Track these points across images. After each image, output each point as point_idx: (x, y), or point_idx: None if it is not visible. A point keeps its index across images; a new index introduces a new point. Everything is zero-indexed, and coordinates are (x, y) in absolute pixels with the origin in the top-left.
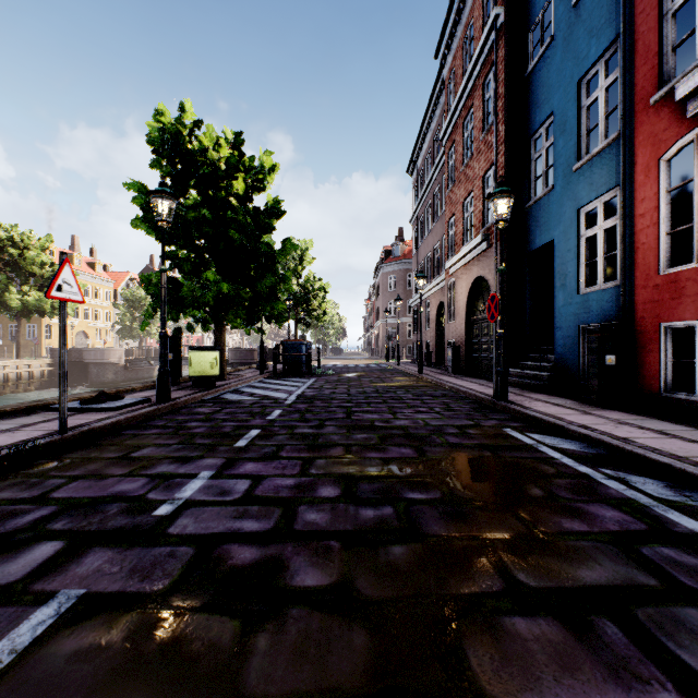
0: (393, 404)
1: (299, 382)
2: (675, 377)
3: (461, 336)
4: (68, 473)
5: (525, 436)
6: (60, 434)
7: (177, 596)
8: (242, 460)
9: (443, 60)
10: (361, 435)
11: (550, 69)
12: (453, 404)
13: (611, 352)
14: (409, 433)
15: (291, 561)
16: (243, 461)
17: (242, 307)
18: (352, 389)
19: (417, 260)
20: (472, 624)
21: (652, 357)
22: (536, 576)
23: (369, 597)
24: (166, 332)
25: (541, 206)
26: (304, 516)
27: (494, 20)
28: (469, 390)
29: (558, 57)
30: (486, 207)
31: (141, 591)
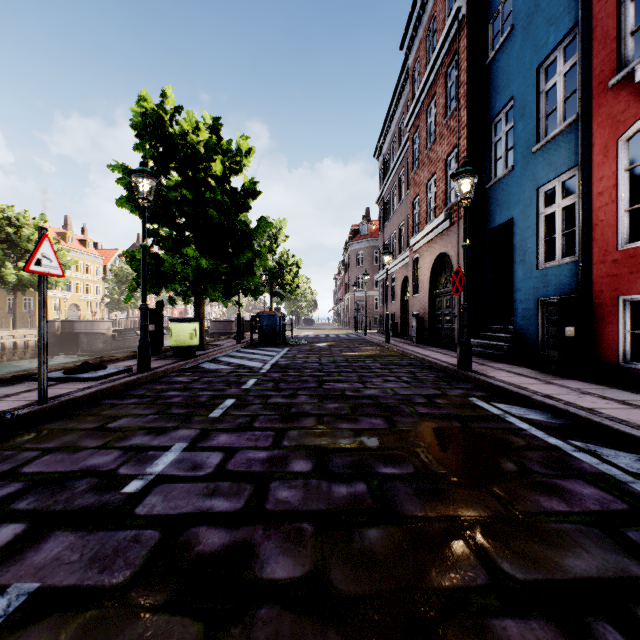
0: (362, 373)
1: (273, 351)
2: (633, 348)
3: (425, 308)
4: (42, 446)
5: (491, 406)
6: (39, 405)
7: (137, 591)
8: (216, 431)
9: (407, 52)
10: (332, 405)
11: (510, 57)
12: (419, 373)
13: (570, 324)
14: (379, 403)
15: (261, 547)
16: (217, 433)
17: (220, 281)
18: (323, 359)
19: (383, 237)
20: (459, 628)
21: (611, 328)
22: (521, 566)
23: (344, 592)
24: (146, 304)
25: (501, 186)
26: (276, 493)
27: (456, 12)
28: (434, 360)
29: (518, 45)
30: (449, 188)
31: (99, 585)
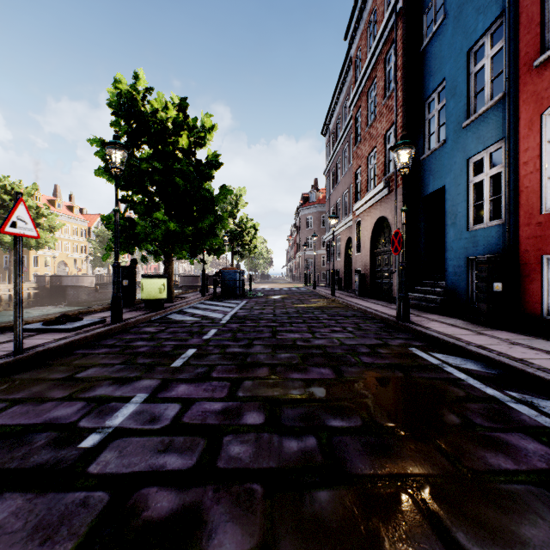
0: (311, 323)
1: (233, 303)
2: None
3: (366, 265)
4: (11, 396)
5: (429, 356)
6: (15, 355)
7: None
8: (176, 382)
9: (351, 41)
10: (285, 355)
11: (442, 43)
12: (362, 323)
13: (498, 280)
14: (327, 352)
15: (210, 512)
16: (177, 383)
17: (186, 241)
18: (277, 310)
19: (329, 204)
20: None
21: (535, 284)
22: (477, 536)
23: None
24: (119, 262)
25: (434, 158)
26: (228, 449)
27: (394, 4)
28: (375, 312)
29: (449, 32)
30: (387, 160)
31: None
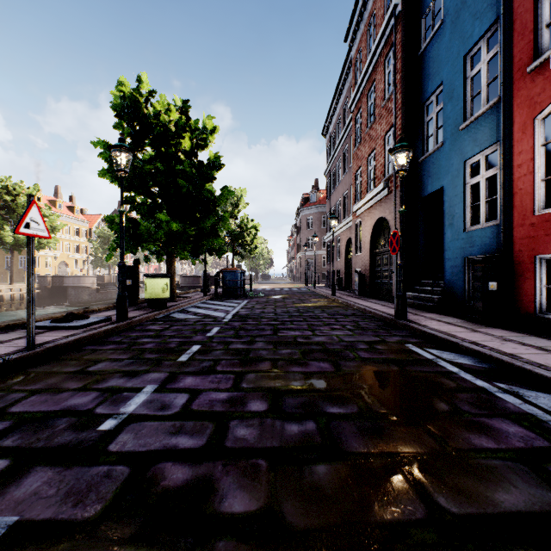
0: (311, 322)
1: (235, 303)
2: (548, 301)
3: (366, 265)
4: (29, 387)
5: (425, 351)
6: (28, 350)
7: (106, 524)
8: (183, 374)
9: (351, 43)
10: (286, 350)
11: (440, 47)
12: (361, 322)
13: (493, 280)
14: (326, 348)
15: (221, 482)
16: (184, 375)
17: (188, 242)
18: (278, 309)
19: (329, 204)
20: None
21: (529, 283)
22: (455, 500)
23: (295, 526)
24: (124, 262)
25: (432, 160)
26: (235, 431)
27: (393, 8)
28: (374, 310)
29: (447, 37)
30: (387, 161)
31: (72, 519)
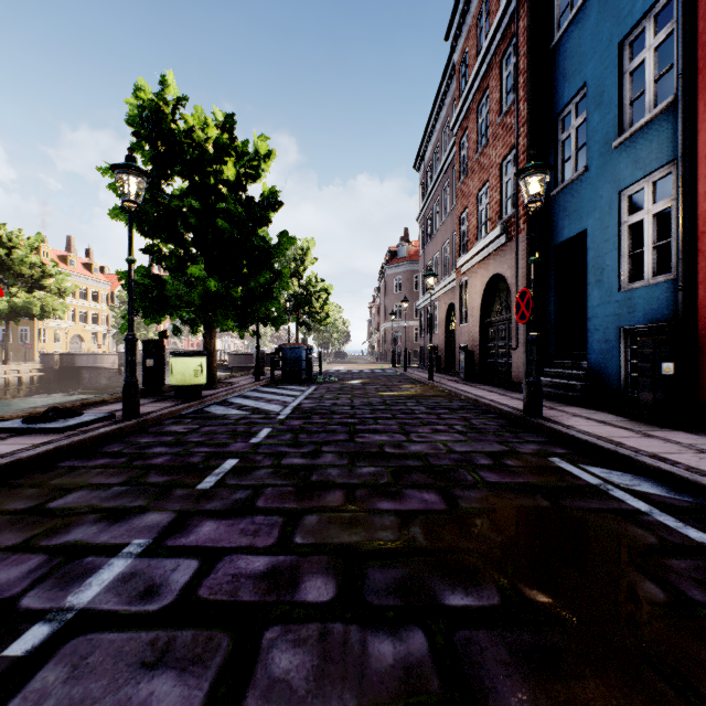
0: (404, 419)
1: (297, 390)
2: None
3: (475, 340)
4: None
5: (582, 471)
6: None
7: None
8: (199, 516)
9: (454, 42)
10: (368, 469)
11: (582, 34)
12: (475, 419)
13: (668, 359)
14: (430, 465)
15: None
16: (200, 518)
17: (233, 307)
18: (356, 400)
19: (424, 259)
20: None
21: None
22: None
23: None
24: (134, 334)
25: (571, 192)
26: (270, 660)
27: None
28: (491, 402)
29: (593, 19)
30: (505, 197)
31: None
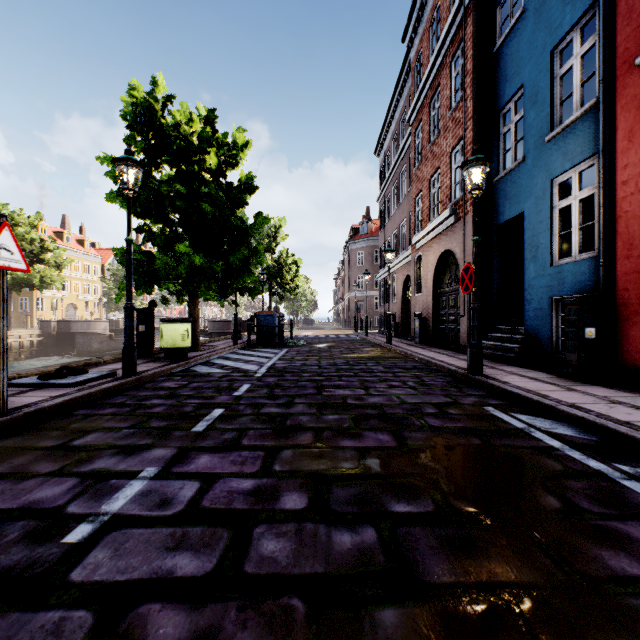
0: (364, 377)
1: (271, 353)
2: None
3: (428, 308)
4: None
5: (511, 417)
6: None
7: None
8: (196, 451)
9: (410, 44)
10: (333, 416)
11: (520, 42)
12: (425, 377)
13: (590, 325)
14: (385, 413)
15: None
16: (197, 453)
17: (215, 279)
18: (323, 361)
19: (384, 236)
20: None
21: (637, 330)
22: None
23: None
24: (131, 303)
25: (510, 179)
26: (260, 545)
27: None
28: (440, 363)
29: (529, 29)
30: (454, 183)
31: None
